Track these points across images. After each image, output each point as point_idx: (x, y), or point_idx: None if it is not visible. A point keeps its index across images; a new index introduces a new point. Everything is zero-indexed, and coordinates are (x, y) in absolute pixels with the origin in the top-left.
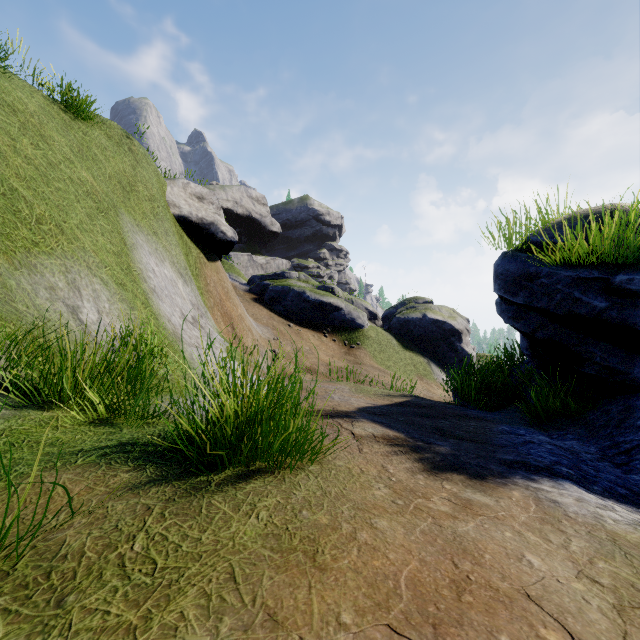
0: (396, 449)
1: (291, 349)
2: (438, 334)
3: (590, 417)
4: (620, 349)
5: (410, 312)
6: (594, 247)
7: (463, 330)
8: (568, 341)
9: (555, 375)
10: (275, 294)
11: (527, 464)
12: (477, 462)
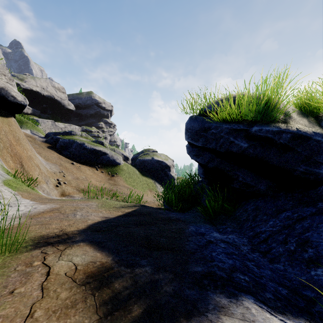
0: (89, 292)
1: (72, 178)
2: (159, 167)
3: (237, 214)
4: (251, 172)
5: (145, 156)
6: (241, 109)
7: (171, 165)
8: (225, 168)
9: (216, 188)
10: (64, 144)
11: (214, 276)
12: (173, 288)
